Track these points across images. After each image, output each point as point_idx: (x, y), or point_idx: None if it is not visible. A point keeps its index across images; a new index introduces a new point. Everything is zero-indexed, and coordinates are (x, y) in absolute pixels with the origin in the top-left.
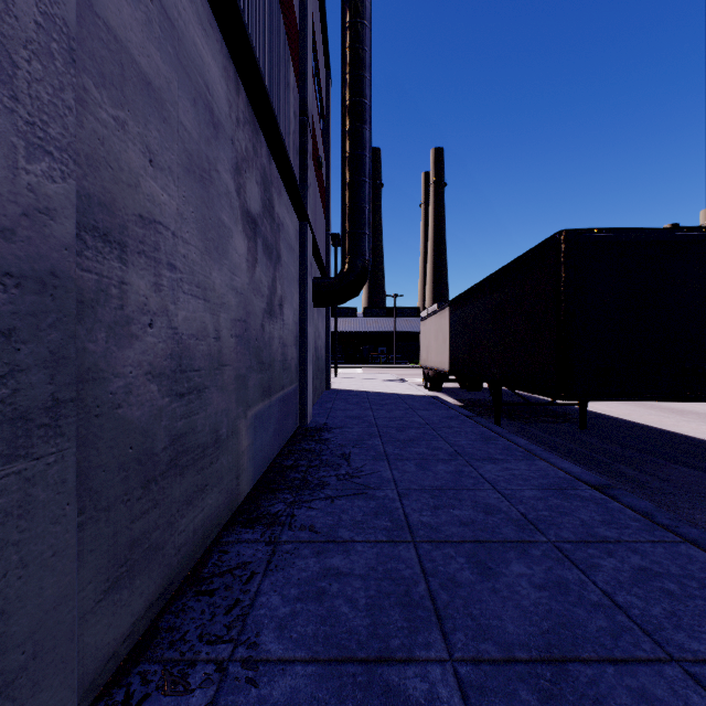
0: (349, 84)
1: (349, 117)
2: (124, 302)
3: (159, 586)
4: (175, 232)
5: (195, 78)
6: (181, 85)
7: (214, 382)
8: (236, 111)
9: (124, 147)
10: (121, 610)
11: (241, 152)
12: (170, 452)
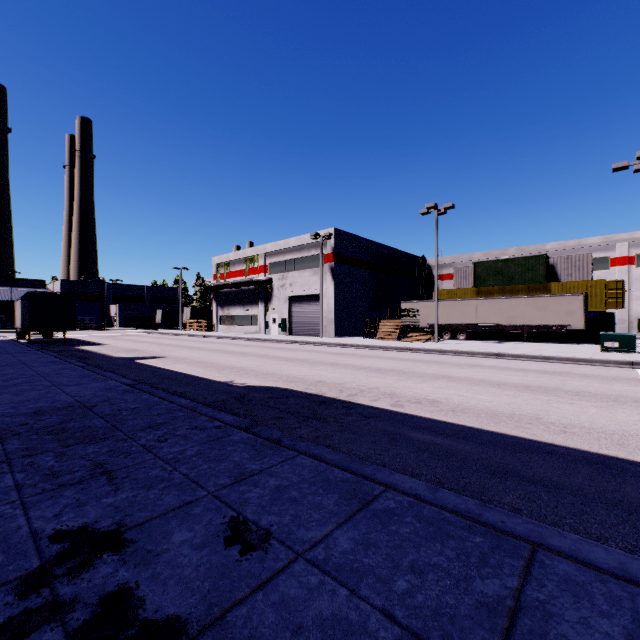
0: None
1: None
2: None
3: None
4: None
5: None
6: None
7: None
8: None
9: None
10: None
11: None
12: None
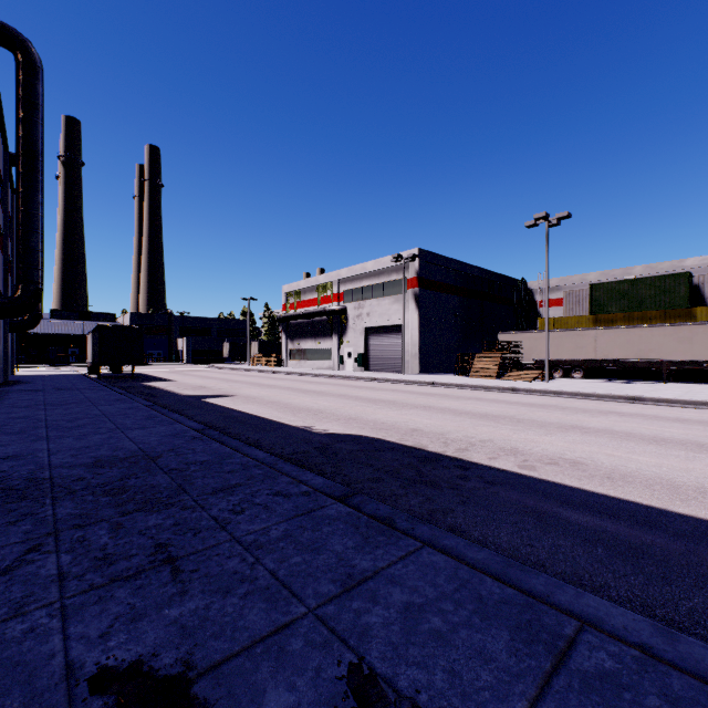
0: None
1: None
2: None
3: None
4: None
5: None
6: None
7: None
8: None
9: None
10: None
11: None
12: None
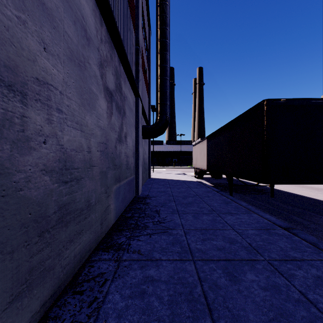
0: (159, 32)
1: (159, 48)
2: (24, 128)
3: (50, 290)
4: (62, 91)
5: (75, 10)
6: (66, 11)
7: (87, 175)
8: (100, 35)
9: (24, 36)
10: (23, 311)
11: (103, 56)
12: (58, 214)
